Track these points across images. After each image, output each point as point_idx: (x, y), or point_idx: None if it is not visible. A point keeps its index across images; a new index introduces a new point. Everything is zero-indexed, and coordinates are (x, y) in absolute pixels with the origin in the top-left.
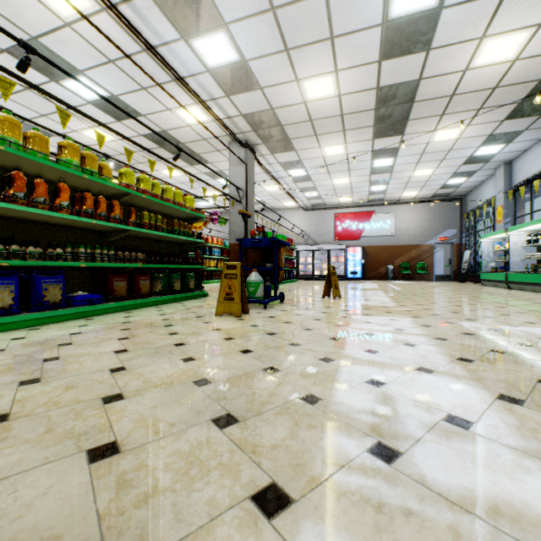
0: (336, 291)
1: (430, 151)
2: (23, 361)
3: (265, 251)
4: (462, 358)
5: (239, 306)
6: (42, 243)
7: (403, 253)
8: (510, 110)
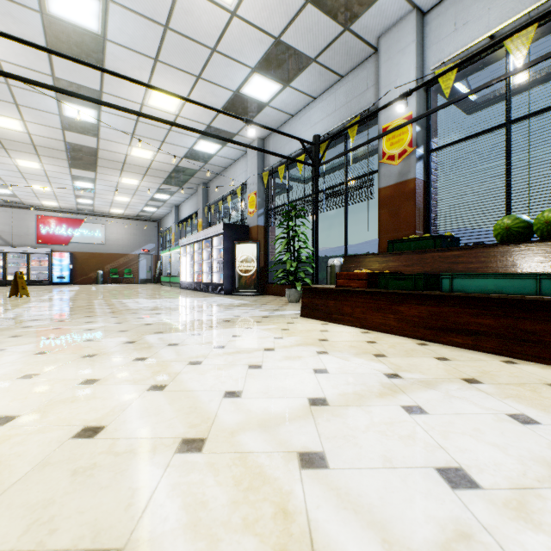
0: (25, 291)
1: (123, 187)
2: None
3: None
4: (70, 307)
5: None
6: None
7: (113, 260)
8: (163, 180)
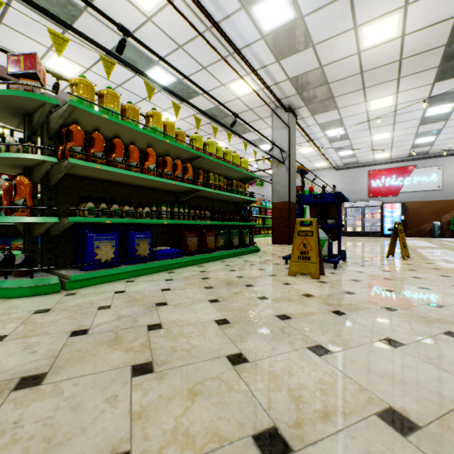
0: (404, 250)
1: None
2: (128, 326)
3: (322, 207)
4: None
5: (317, 266)
6: (133, 204)
7: (453, 208)
8: None
